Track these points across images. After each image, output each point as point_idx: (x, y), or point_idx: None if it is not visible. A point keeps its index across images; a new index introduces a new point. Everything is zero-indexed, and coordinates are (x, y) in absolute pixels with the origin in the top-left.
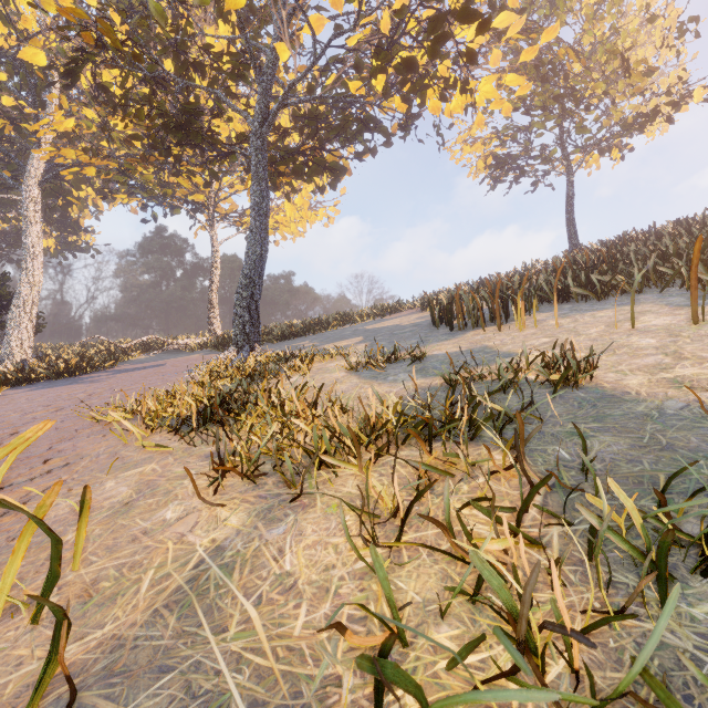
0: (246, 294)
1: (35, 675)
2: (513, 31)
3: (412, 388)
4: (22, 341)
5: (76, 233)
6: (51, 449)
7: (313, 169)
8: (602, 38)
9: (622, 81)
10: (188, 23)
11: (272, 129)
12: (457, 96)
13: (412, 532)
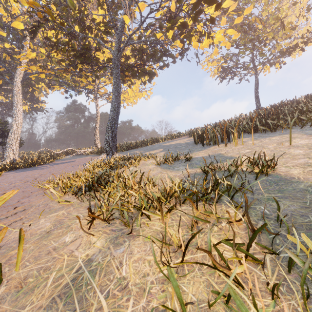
0: (110, 130)
1: None
2: (232, 9)
3: (186, 174)
4: (13, 150)
5: (37, 103)
6: (18, 202)
7: (140, 74)
8: (271, 12)
9: (281, 32)
10: (85, 9)
11: (122, 56)
12: (205, 40)
13: (189, 254)
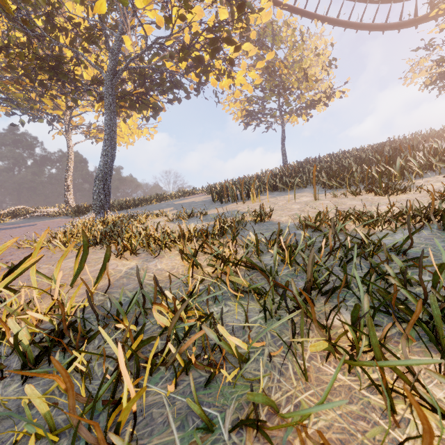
0: (101, 180)
1: (84, 292)
2: (252, 54)
3: (201, 226)
4: None
5: None
6: (3, 259)
7: (142, 106)
8: (296, 59)
9: (305, 83)
10: (58, 3)
11: None
12: (225, 79)
13: (200, 257)
